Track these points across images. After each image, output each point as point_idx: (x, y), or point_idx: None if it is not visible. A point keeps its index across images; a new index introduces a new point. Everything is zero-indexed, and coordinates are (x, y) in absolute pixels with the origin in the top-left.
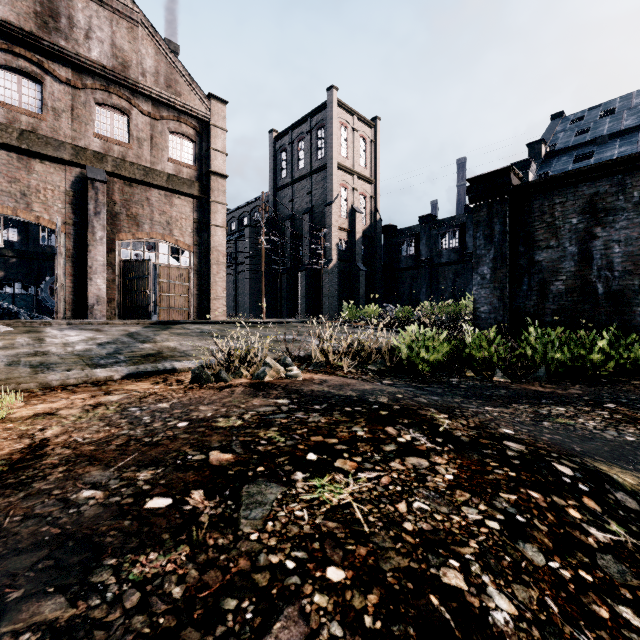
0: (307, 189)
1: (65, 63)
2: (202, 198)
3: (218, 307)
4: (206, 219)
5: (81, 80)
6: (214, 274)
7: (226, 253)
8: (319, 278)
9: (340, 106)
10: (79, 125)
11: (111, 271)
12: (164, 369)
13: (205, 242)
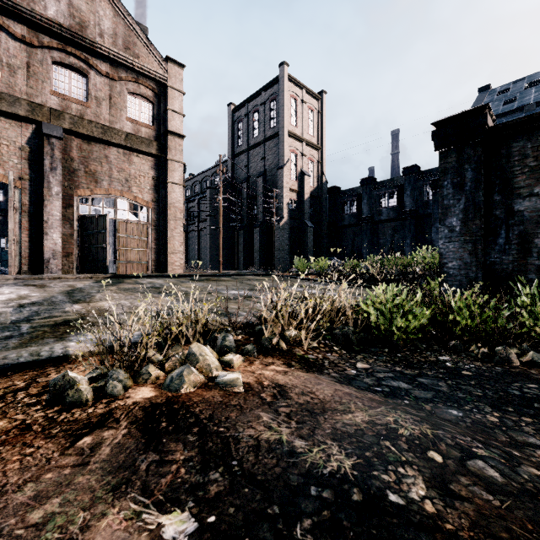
0: (261, 155)
1: (20, 20)
2: (160, 157)
3: (175, 261)
4: (164, 177)
5: (37, 38)
6: (171, 229)
7: (190, 212)
8: (272, 234)
9: (290, 80)
10: (36, 82)
11: (69, 226)
12: (48, 357)
13: (163, 199)
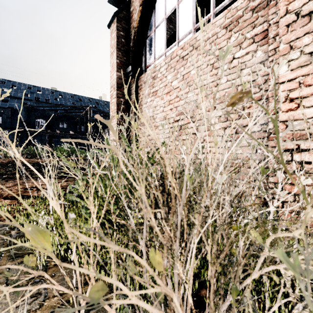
0: None
1: None
2: None
3: None
4: None
5: None
6: None
7: None
8: None
9: None
10: None
11: None
12: None
13: None
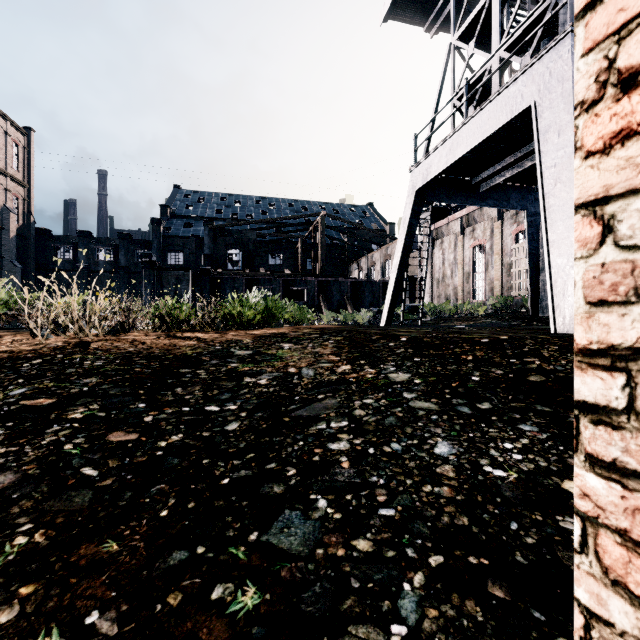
0: None
1: None
2: None
3: None
4: None
5: None
6: None
7: None
8: None
9: None
10: None
11: None
12: None
13: None
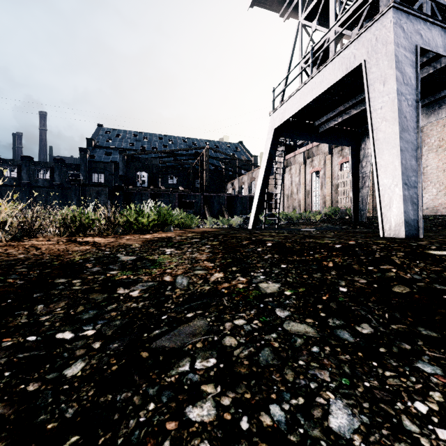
0: None
1: None
2: None
3: None
4: None
5: None
6: None
7: None
8: None
9: None
10: None
11: None
12: None
13: None
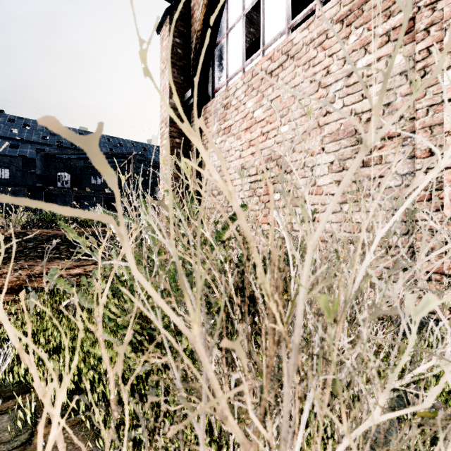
0: None
1: None
2: None
3: None
4: None
5: None
6: None
7: None
8: None
9: None
10: None
11: None
12: None
13: None
